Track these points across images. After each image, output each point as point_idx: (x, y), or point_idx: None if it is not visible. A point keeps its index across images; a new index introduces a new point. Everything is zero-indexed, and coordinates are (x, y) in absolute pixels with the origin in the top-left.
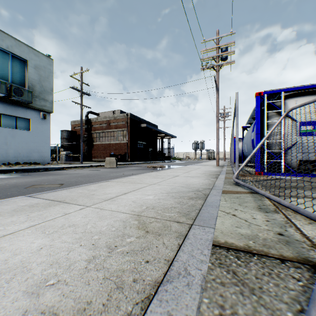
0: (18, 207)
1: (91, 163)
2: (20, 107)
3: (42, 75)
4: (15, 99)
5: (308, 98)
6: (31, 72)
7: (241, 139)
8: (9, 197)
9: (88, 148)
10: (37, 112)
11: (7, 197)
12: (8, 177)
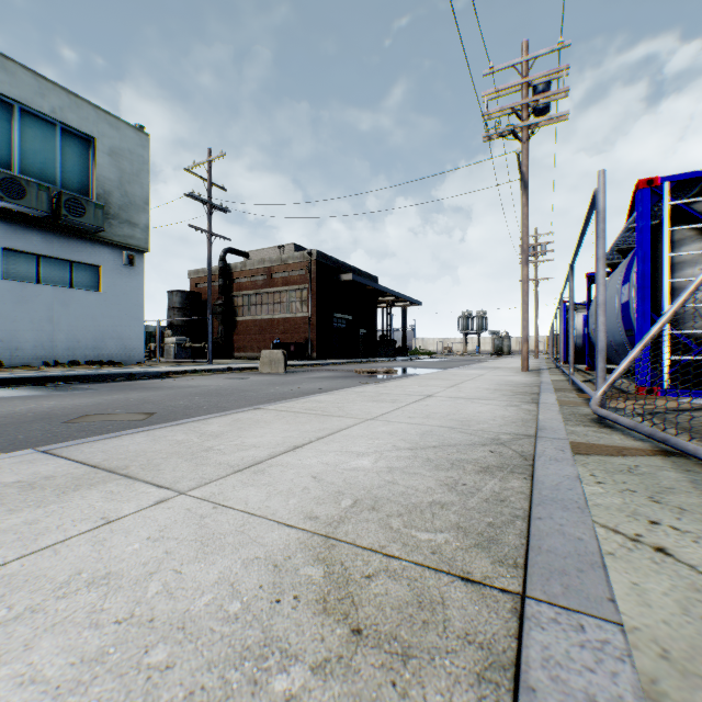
0: None
1: (231, 363)
2: (80, 240)
3: (125, 170)
4: (69, 224)
5: None
6: (102, 163)
7: (581, 306)
8: (16, 446)
9: (226, 330)
10: (116, 252)
11: (10, 448)
12: (42, 394)
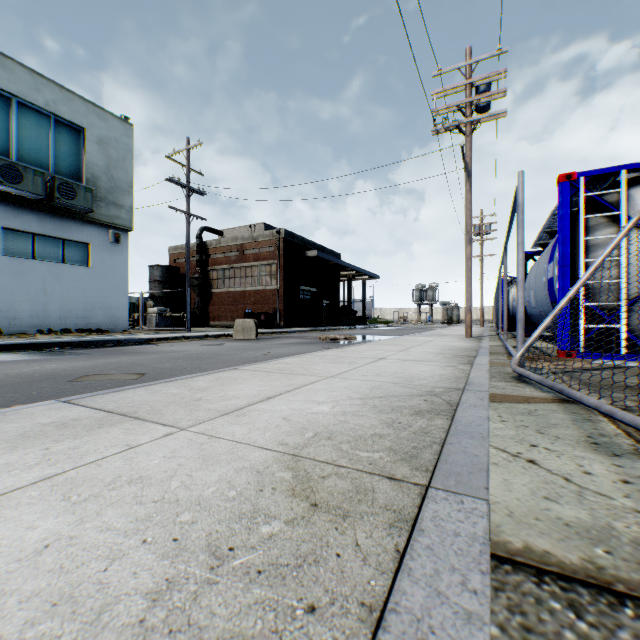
0: (34, 426)
1: (207, 331)
2: (72, 220)
3: (112, 157)
4: (61, 206)
5: None
6: (91, 151)
7: None
8: (33, 400)
9: (202, 301)
10: (103, 230)
11: (28, 401)
12: (42, 358)
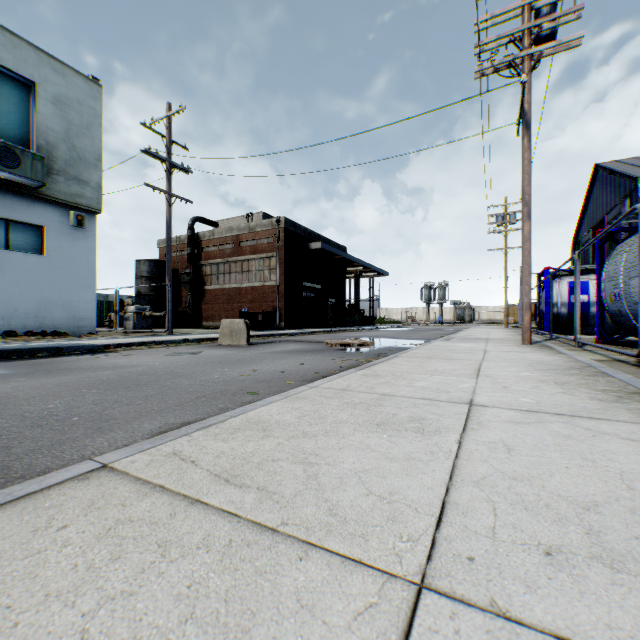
0: None
1: (193, 333)
2: (18, 196)
3: (73, 122)
4: (3, 177)
5: None
6: (45, 112)
7: (565, 272)
8: None
9: (194, 299)
10: (62, 211)
11: None
12: None
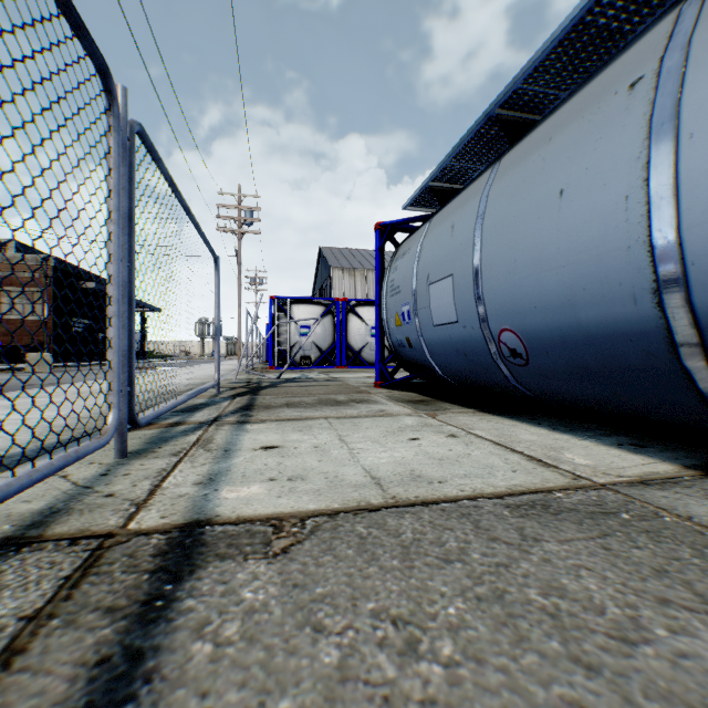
0: None
1: None
2: None
3: None
4: None
5: (307, 307)
6: None
7: None
8: None
9: None
10: None
11: None
12: None
